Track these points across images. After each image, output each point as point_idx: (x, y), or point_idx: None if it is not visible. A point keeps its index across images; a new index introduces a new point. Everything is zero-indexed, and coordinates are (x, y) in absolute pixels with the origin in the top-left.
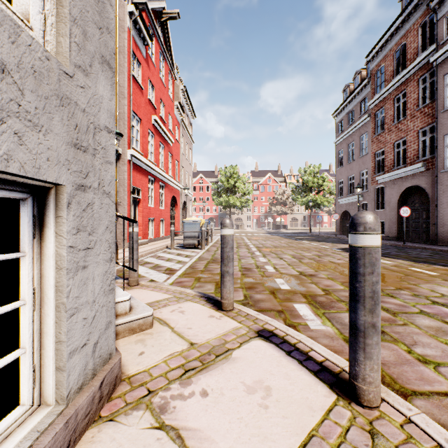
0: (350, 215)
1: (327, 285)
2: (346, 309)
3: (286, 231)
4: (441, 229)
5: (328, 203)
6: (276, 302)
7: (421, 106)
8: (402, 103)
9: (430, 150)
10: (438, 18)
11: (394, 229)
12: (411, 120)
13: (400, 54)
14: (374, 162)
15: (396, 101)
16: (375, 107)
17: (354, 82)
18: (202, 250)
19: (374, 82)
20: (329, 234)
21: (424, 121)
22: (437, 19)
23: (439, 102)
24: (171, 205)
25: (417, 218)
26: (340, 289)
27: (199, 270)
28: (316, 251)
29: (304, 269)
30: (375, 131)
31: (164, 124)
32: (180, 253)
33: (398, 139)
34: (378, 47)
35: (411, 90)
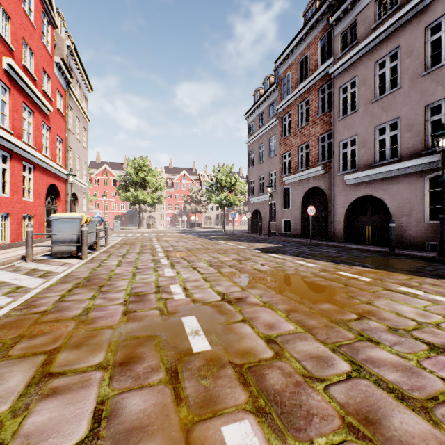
0: (260, 214)
1: (269, 325)
2: (337, 417)
3: (201, 229)
4: (337, 227)
5: (240, 202)
6: (177, 427)
7: (321, 114)
8: (305, 110)
9: (328, 155)
10: (335, 34)
11: (299, 227)
12: (313, 126)
13: (304, 64)
14: (281, 164)
15: (300, 108)
16: (282, 111)
17: (264, 87)
18: (82, 261)
19: (281, 88)
20: (241, 232)
21: (323, 128)
22: (334, 35)
23: (336, 111)
24: (51, 197)
25: (317, 217)
26: (292, 333)
27: (37, 312)
28: (234, 254)
29: (227, 288)
30: (282, 135)
31: (34, 81)
32: (37, 268)
33: (302, 143)
34: (285, 54)
35: (313, 98)
